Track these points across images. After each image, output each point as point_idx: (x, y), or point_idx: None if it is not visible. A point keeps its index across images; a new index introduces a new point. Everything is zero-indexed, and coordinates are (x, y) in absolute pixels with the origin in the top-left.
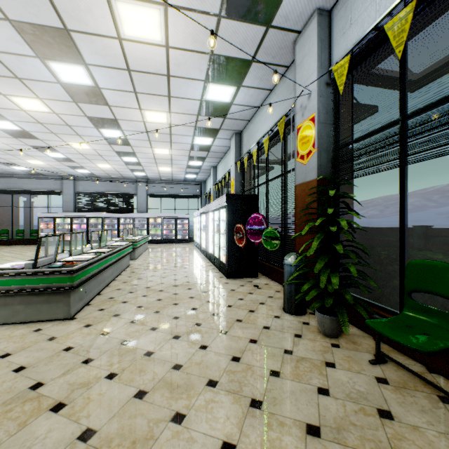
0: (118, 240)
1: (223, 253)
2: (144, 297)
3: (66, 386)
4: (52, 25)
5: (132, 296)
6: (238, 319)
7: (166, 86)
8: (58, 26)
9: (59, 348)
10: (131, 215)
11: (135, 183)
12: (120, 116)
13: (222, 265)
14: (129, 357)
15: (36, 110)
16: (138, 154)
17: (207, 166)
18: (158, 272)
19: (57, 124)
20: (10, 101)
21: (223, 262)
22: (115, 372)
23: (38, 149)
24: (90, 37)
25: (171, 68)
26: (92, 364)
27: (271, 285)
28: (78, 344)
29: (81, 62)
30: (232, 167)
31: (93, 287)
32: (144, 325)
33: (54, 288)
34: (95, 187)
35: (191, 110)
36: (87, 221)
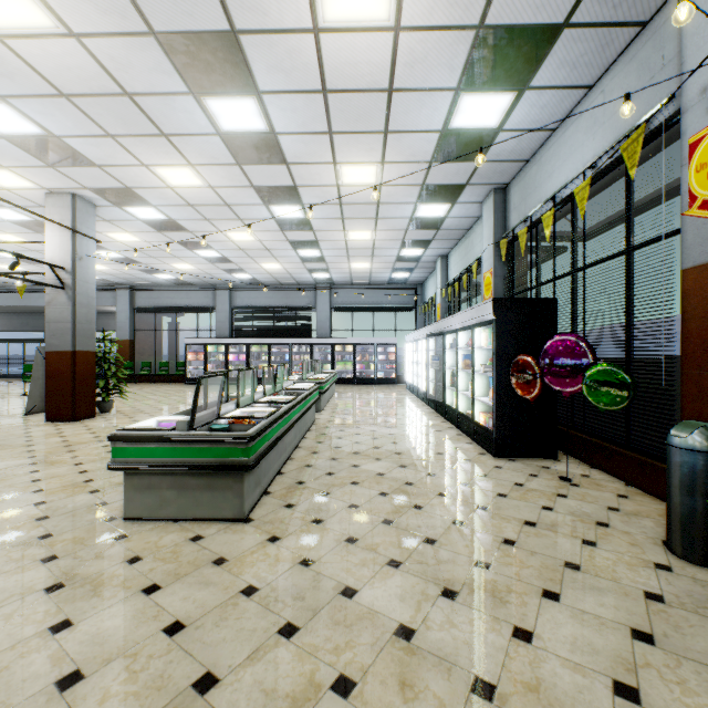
0: (295, 379)
1: (479, 408)
2: (356, 487)
3: (259, 698)
4: (214, 28)
5: (334, 482)
6: (569, 562)
7: (383, 113)
8: (222, 28)
9: (235, 586)
10: (308, 339)
11: (314, 291)
12: (302, 181)
13: (481, 431)
14: (366, 635)
15: (185, 185)
16: (322, 243)
17: (430, 256)
18: (364, 436)
19: (213, 204)
20: (154, 175)
21: (483, 426)
22: (348, 674)
23: (186, 247)
24: (268, 39)
25: (397, 73)
26: (299, 641)
27: (598, 479)
28: (265, 583)
29: (252, 91)
30: (487, 251)
31: (272, 461)
32: (373, 552)
33: (219, 466)
34: (258, 299)
35: (420, 154)
36: (247, 349)
